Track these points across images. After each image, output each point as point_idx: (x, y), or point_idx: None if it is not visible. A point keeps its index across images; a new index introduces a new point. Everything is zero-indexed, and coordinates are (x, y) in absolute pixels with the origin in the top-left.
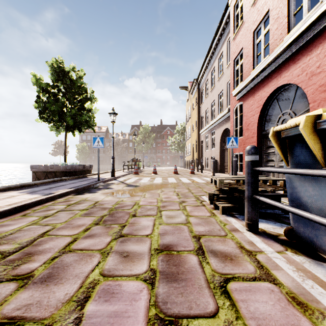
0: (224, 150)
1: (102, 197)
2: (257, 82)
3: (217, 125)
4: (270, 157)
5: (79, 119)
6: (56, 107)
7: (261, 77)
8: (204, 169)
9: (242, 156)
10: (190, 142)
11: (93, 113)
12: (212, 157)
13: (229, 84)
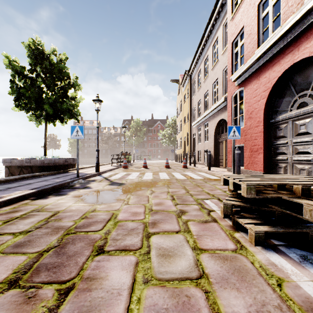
0: (219, 142)
1: (69, 203)
2: (264, 61)
3: (211, 116)
4: (280, 149)
5: (60, 107)
6: (32, 93)
7: (270, 54)
8: (196, 162)
9: (241, 149)
10: (181, 136)
11: (78, 102)
12: (205, 150)
13: (225, 72)
